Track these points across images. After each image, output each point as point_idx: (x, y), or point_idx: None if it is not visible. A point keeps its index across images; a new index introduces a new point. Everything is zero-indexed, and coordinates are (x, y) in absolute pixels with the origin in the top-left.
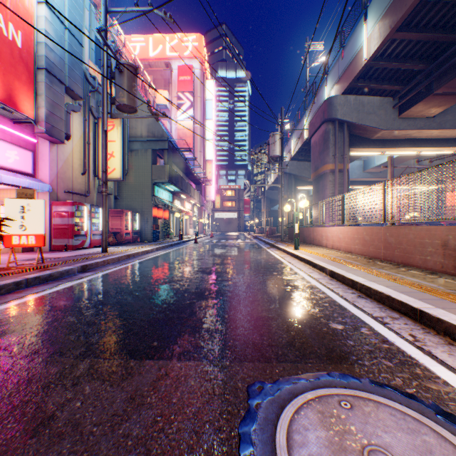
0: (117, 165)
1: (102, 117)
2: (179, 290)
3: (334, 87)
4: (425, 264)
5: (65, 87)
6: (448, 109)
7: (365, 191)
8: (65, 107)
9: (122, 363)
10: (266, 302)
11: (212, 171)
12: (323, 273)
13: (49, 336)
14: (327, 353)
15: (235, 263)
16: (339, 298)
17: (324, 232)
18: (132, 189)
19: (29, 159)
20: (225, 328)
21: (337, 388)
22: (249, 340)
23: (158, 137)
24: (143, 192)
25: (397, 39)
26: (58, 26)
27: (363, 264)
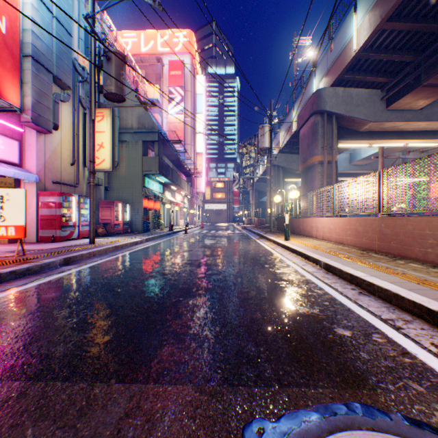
0: (107, 156)
1: (90, 106)
2: (165, 285)
3: (323, 80)
4: (426, 257)
5: (52, 76)
6: (435, 101)
7: (350, 183)
8: (52, 97)
9: (85, 388)
10: (260, 300)
11: (202, 163)
12: (316, 265)
13: (4, 347)
14: (339, 372)
15: (225, 254)
16: (339, 296)
17: (314, 223)
18: (122, 181)
19: (15, 148)
20: (214, 335)
21: (363, 431)
22: (243, 352)
23: (148, 128)
24: (134, 183)
25: (388, 29)
26: (45, 14)
27: (357, 256)
